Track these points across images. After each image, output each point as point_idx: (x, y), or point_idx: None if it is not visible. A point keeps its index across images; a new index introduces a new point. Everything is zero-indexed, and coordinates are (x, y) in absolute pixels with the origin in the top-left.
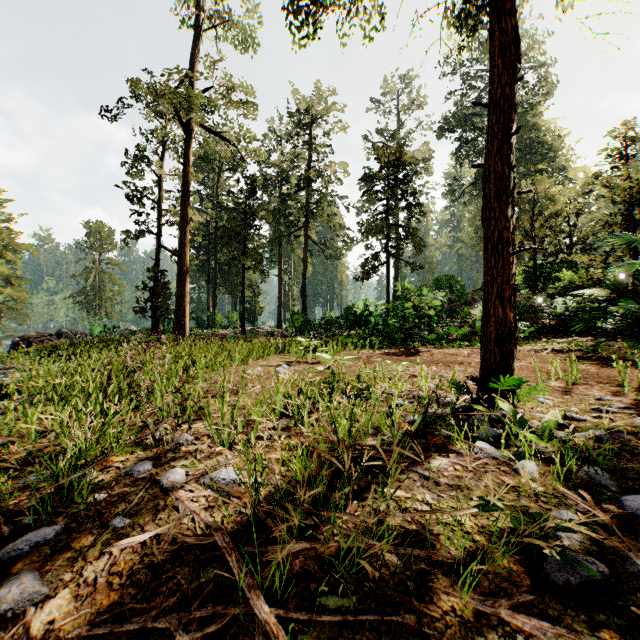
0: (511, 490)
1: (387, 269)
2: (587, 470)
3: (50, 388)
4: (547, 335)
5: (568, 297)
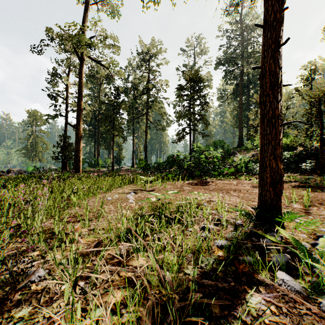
0: None
1: (190, 136)
2: None
3: None
4: None
5: (285, 152)
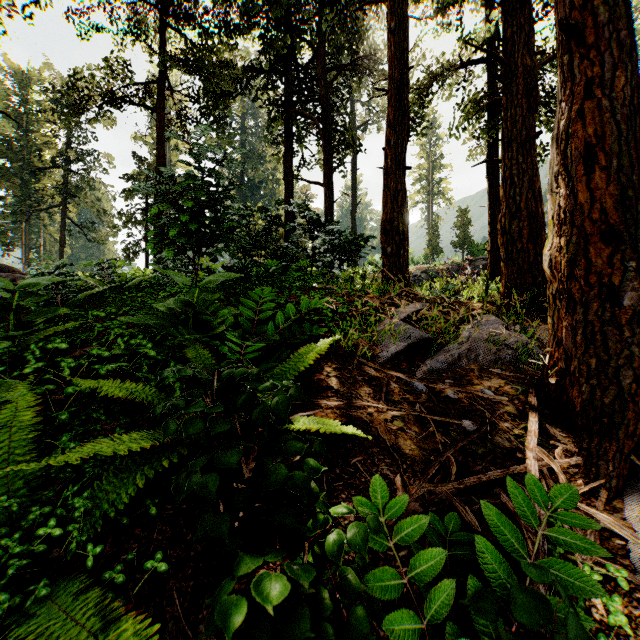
0: None
1: (147, 255)
2: None
3: None
4: None
5: None
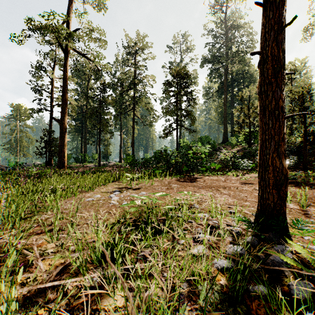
0: None
1: (177, 132)
2: None
3: None
4: None
5: None
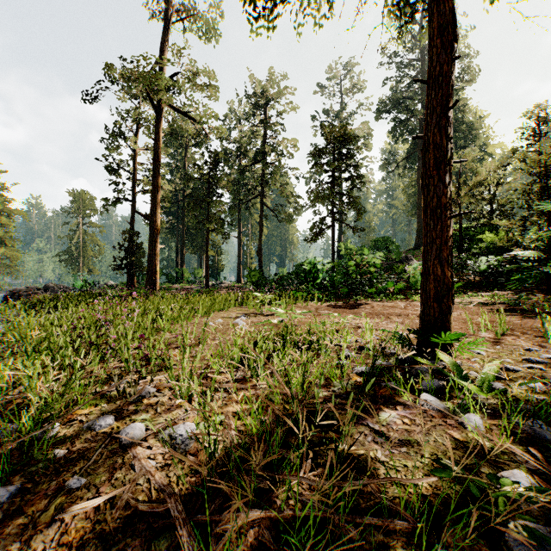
0: (460, 446)
1: (332, 232)
2: (531, 424)
3: (29, 339)
4: (472, 289)
5: (490, 256)
